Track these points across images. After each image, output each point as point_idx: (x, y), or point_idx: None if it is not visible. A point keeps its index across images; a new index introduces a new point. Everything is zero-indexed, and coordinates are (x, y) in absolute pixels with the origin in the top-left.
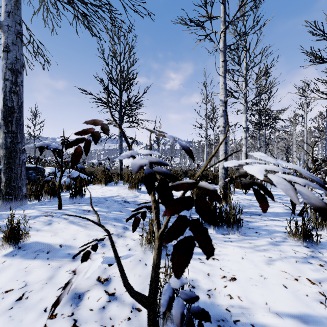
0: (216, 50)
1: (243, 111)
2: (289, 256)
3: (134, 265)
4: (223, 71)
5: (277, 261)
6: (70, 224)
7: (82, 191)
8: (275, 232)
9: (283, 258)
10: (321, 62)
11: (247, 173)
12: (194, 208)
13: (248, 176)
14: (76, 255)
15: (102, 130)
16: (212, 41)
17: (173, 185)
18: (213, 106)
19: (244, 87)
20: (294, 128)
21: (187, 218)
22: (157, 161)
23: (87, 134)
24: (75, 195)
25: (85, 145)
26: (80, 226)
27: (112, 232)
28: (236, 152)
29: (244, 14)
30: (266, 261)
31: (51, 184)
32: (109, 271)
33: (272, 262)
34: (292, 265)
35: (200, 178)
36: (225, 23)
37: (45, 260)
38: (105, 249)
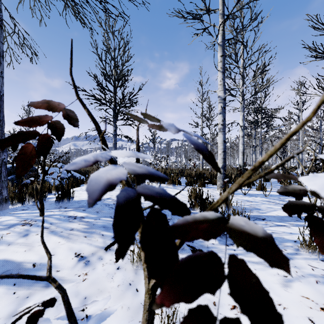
0: (214, 45)
1: (240, 109)
2: (307, 274)
3: (122, 291)
4: (222, 66)
5: (294, 282)
6: (50, 235)
7: (69, 194)
8: (284, 241)
9: (301, 278)
10: (323, 57)
11: (305, 192)
12: (228, 287)
13: (305, 196)
14: (15, 322)
15: (66, 119)
16: (211, 34)
17: (177, 223)
18: (209, 104)
19: (242, 84)
20: (288, 127)
21: (213, 314)
22: (145, 172)
23: (40, 125)
24: (62, 198)
25: (41, 142)
26: (63, 237)
27: (99, 244)
28: (297, 154)
29: (242, 11)
30: (282, 282)
31: (35, 186)
32: (90, 301)
33: (289, 284)
34: (313, 288)
35: (197, 177)
36: (224, 16)
37: (10, 287)
38: (88, 268)
